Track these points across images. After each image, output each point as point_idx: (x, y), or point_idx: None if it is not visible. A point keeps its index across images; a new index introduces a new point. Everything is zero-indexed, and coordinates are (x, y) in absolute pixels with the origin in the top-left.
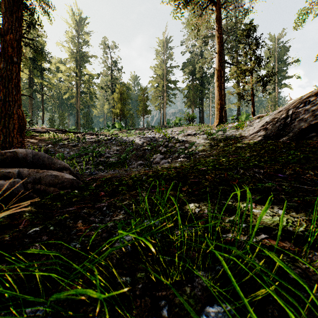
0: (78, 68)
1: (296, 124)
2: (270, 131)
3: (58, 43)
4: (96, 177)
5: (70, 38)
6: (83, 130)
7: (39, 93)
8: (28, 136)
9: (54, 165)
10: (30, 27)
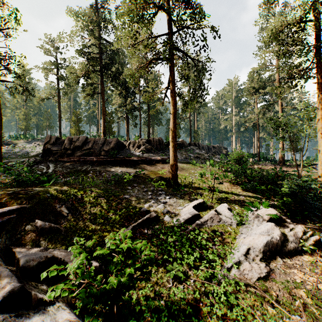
0: None
1: None
2: None
3: None
4: None
5: None
6: None
7: None
8: None
9: None
10: None
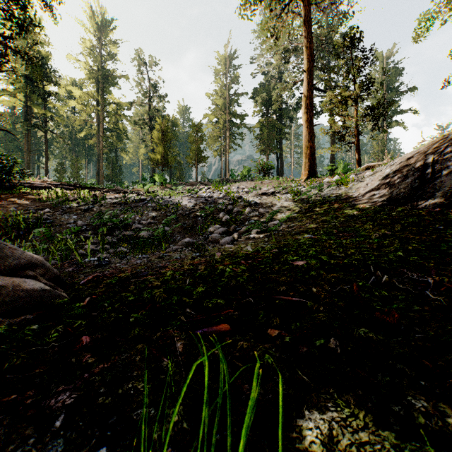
0: (100, 93)
1: (444, 180)
2: (397, 191)
3: (70, 56)
4: (103, 274)
5: (88, 48)
6: (106, 185)
7: (41, 130)
8: (16, 194)
9: (7, 261)
10: (22, 28)
